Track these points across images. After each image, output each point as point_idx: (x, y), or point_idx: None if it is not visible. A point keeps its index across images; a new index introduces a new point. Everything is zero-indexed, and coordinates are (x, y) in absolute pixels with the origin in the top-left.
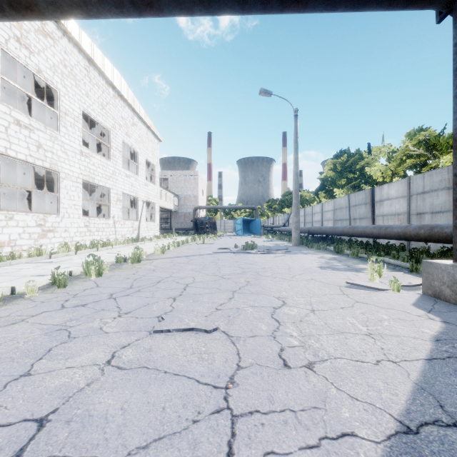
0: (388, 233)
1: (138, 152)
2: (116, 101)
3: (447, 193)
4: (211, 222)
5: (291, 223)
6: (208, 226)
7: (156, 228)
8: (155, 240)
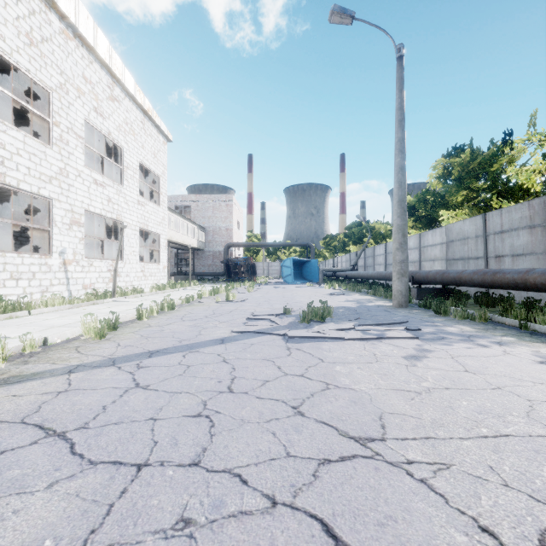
0: None
1: (124, 148)
2: (70, 45)
3: None
4: (248, 264)
5: (362, 265)
6: (243, 270)
7: (162, 273)
8: (150, 293)
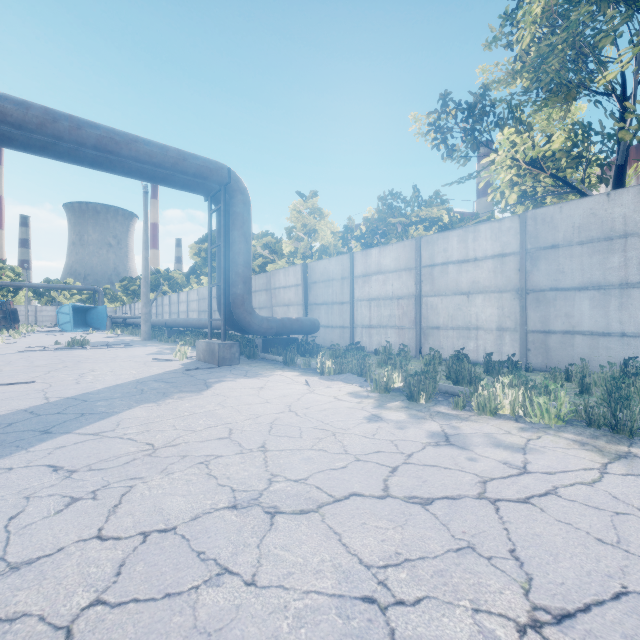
0: (218, 324)
1: None
2: None
3: (266, 294)
4: (7, 310)
5: (155, 313)
6: None
7: None
8: None
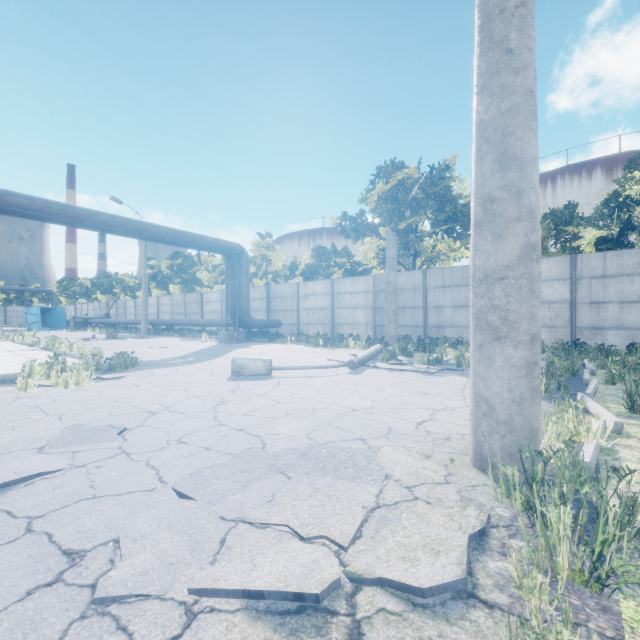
0: (211, 323)
1: None
2: None
3: None
4: None
5: (114, 314)
6: None
7: None
8: None
